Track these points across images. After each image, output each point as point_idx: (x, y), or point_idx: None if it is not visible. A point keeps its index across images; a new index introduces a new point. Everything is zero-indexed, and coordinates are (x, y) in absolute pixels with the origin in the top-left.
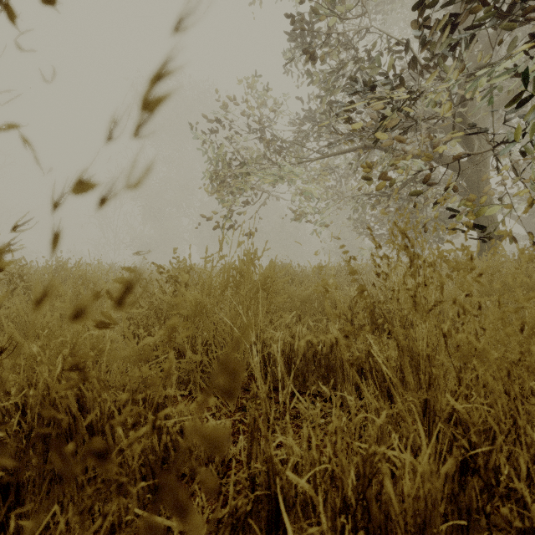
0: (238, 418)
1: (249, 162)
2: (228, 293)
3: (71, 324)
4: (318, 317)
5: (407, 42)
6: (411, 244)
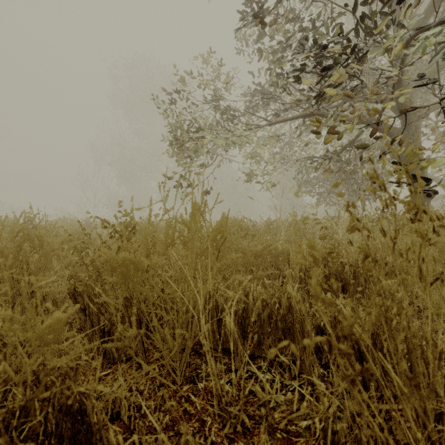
0: (185, 394)
1: (205, 128)
2: (173, 252)
3: (4, 284)
4: (271, 271)
5: (355, 6)
6: (415, 188)
